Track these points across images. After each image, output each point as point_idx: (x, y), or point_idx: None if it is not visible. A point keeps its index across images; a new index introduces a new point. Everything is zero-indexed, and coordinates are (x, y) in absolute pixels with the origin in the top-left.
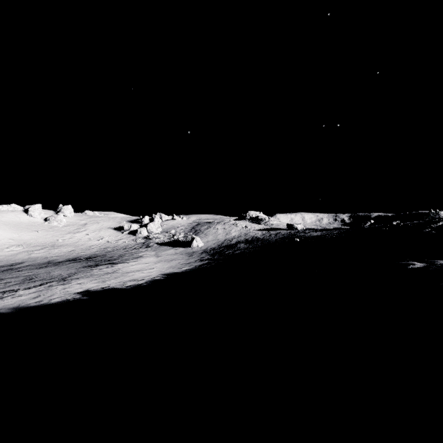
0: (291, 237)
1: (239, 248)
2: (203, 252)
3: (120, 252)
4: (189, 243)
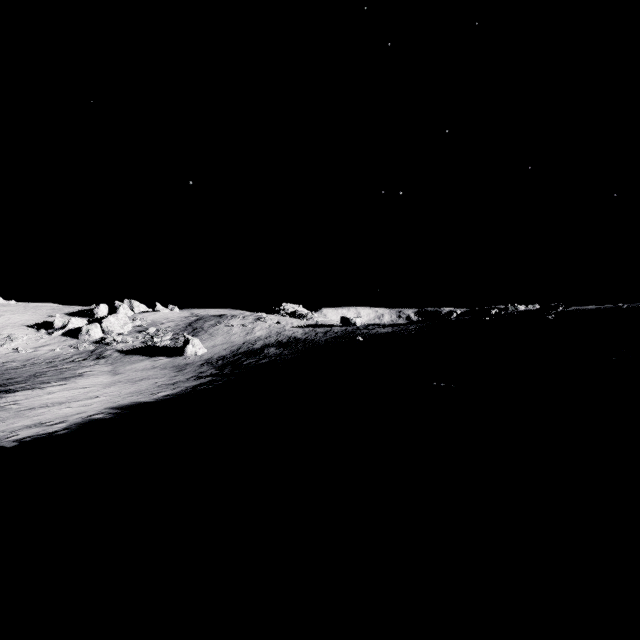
0: (348, 335)
1: (268, 354)
2: (204, 363)
3: (36, 368)
4: (180, 350)
